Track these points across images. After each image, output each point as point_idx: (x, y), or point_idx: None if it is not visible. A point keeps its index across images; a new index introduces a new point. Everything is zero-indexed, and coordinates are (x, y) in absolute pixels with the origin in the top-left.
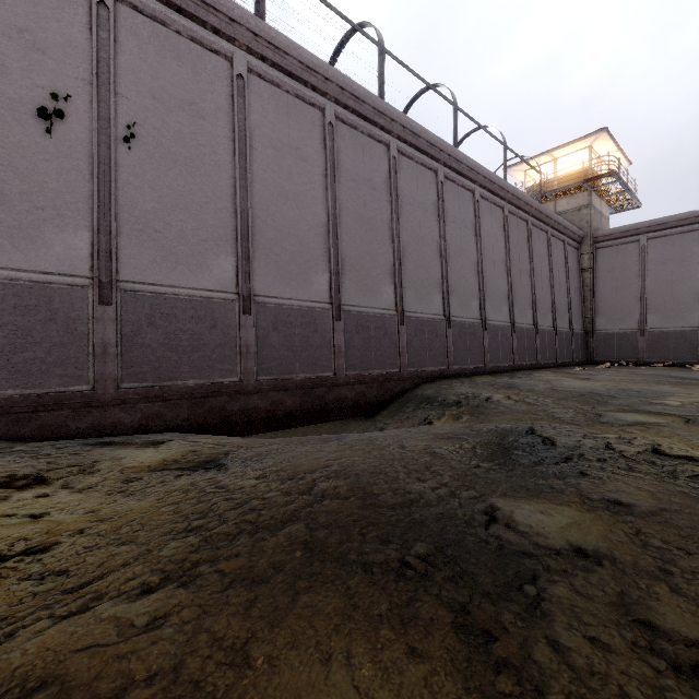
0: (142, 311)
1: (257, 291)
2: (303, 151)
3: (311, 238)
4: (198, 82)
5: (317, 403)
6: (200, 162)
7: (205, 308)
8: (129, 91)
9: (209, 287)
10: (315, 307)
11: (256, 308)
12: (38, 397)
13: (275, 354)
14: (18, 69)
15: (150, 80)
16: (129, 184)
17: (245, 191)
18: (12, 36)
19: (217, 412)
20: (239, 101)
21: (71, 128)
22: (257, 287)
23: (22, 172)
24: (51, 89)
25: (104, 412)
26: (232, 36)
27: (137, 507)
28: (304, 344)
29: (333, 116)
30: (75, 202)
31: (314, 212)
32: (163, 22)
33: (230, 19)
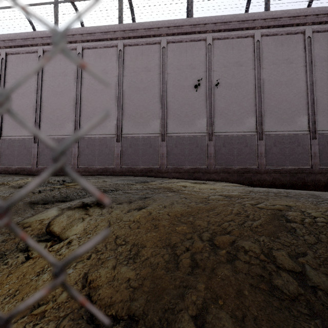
0: (221, 142)
1: (265, 129)
2: (290, 59)
3: (296, 100)
4: (239, 53)
5: (299, 181)
6: (240, 83)
7: (243, 139)
8: (216, 68)
9: (244, 131)
10: (298, 133)
11: (265, 137)
12: (194, 168)
13: (275, 157)
14: (189, 76)
15: (223, 61)
16: (217, 99)
17: (259, 88)
18: (188, 68)
19: (248, 179)
20: (257, 51)
21: (201, 88)
22: (265, 128)
23: (190, 105)
24: (196, 78)
25: (210, 175)
26: (253, 26)
27: (231, 188)
28: (291, 152)
29: (310, 32)
30: (202, 110)
31: (297, 86)
32: (227, 38)
33: (253, 20)
